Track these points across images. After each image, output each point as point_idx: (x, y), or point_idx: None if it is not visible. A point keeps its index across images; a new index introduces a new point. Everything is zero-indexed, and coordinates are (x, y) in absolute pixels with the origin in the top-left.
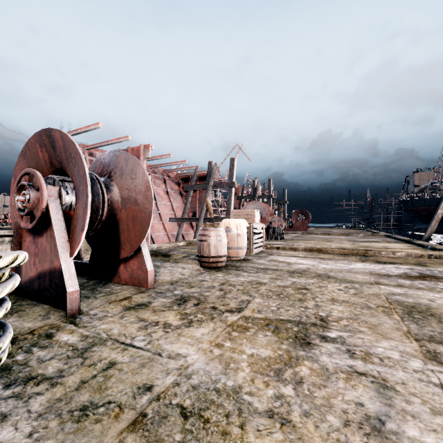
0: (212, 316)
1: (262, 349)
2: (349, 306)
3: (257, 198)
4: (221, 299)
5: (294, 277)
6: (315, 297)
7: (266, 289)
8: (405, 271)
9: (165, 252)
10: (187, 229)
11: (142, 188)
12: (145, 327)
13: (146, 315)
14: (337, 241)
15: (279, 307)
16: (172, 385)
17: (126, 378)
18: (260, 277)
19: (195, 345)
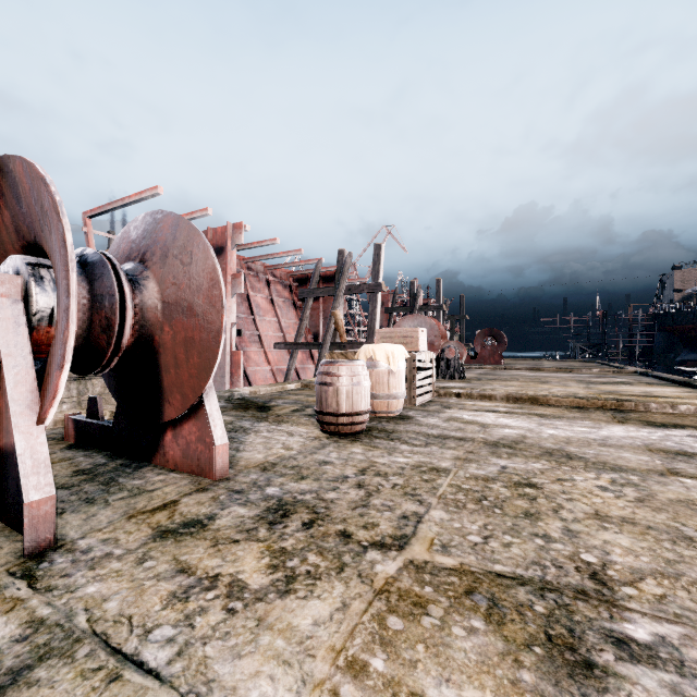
0: (341, 561)
1: (471, 689)
2: (643, 536)
3: (418, 310)
4: (361, 510)
5: (501, 457)
6: (559, 507)
7: (451, 485)
8: None
9: (263, 402)
10: (305, 361)
11: (202, 283)
12: (185, 592)
13: (195, 556)
14: (558, 383)
15: (486, 536)
16: None
17: None
18: (435, 455)
19: (295, 663)
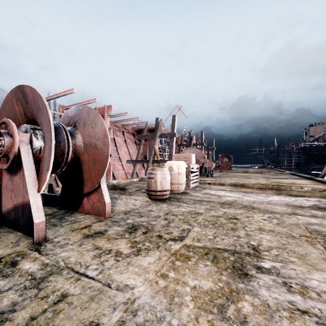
0: (158, 245)
1: (204, 281)
2: (276, 236)
3: (192, 145)
4: (166, 228)
5: (225, 208)
6: (245, 226)
7: (203, 219)
8: (314, 203)
9: (122, 187)
10: (140, 168)
11: (100, 135)
12: (99, 255)
13: (101, 243)
14: (254, 178)
15: (215, 236)
16: (117, 323)
17: (74, 314)
18: (197, 207)
19: (142, 275)
